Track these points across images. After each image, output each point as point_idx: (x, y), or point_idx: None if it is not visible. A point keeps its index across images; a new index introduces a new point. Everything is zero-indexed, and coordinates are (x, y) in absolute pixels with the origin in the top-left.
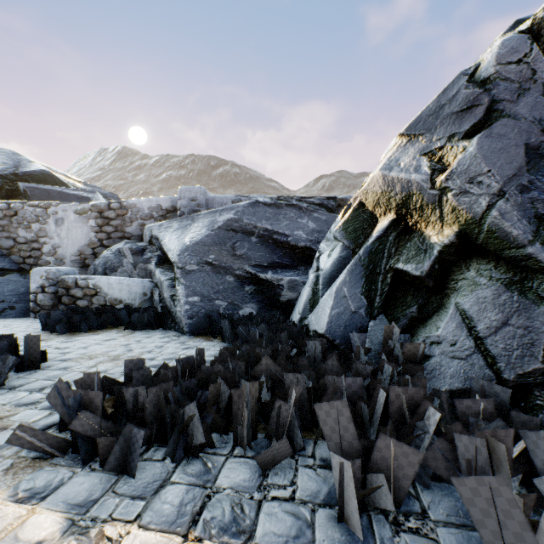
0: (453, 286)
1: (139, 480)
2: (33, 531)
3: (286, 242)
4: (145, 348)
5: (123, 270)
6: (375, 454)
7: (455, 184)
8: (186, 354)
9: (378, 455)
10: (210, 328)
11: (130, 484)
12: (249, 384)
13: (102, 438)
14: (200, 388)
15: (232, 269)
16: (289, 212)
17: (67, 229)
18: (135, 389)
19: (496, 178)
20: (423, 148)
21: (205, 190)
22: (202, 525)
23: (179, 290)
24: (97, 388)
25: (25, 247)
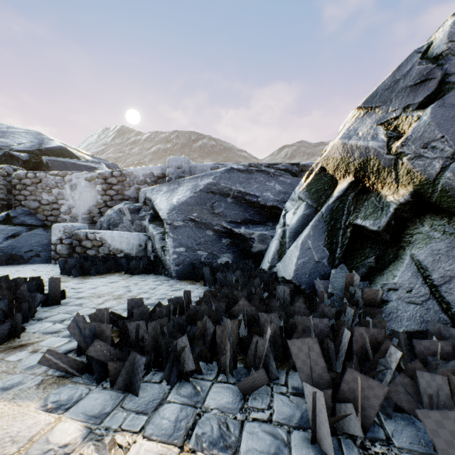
0: (408, 240)
1: (142, 398)
2: (60, 436)
3: (257, 202)
4: (142, 290)
5: (123, 226)
6: (343, 385)
7: (410, 149)
8: (175, 295)
9: (346, 386)
10: (193, 274)
11: (134, 401)
12: (230, 321)
13: (112, 362)
14: (188, 323)
15: (211, 225)
16: (259, 177)
17: (79, 192)
18: (137, 323)
19: (449, 143)
20: (380, 118)
21: (188, 160)
22: (195, 439)
23: (168, 242)
24: (106, 322)
25: (47, 208)
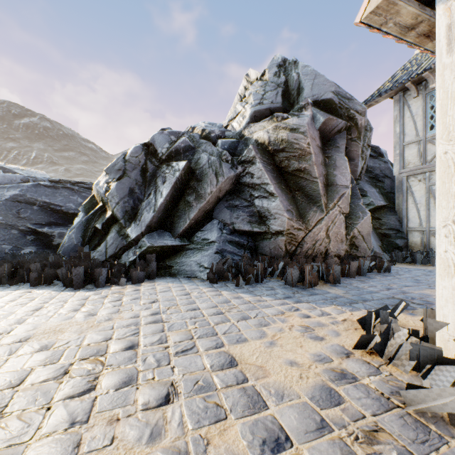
0: (110, 233)
1: None
2: None
3: (61, 210)
4: None
5: None
6: (44, 272)
7: (110, 197)
8: None
9: (45, 273)
10: None
11: None
12: (8, 265)
13: None
14: None
15: (17, 226)
16: (64, 192)
17: None
18: None
19: (118, 198)
20: (107, 180)
21: None
22: None
23: None
24: None
25: None
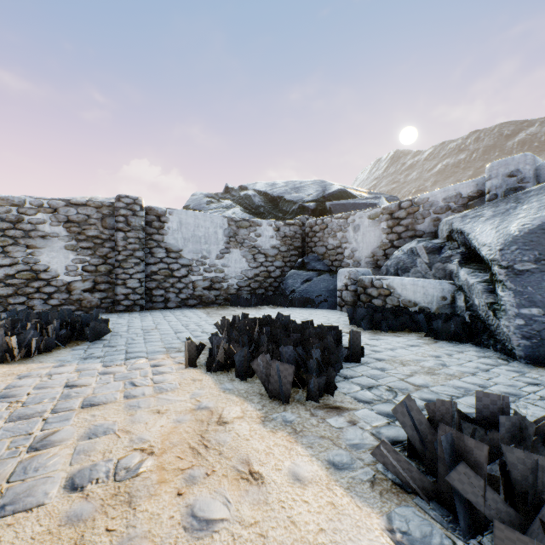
0: None
1: None
2: None
3: None
4: (463, 367)
5: (416, 271)
6: None
7: None
8: (539, 395)
9: None
10: None
11: None
12: None
13: (501, 524)
14: None
15: None
16: None
17: (362, 234)
18: (528, 455)
19: None
20: None
21: (532, 157)
22: None
23: (504, 297)
24: (452, 423)
25: (332, 253)
